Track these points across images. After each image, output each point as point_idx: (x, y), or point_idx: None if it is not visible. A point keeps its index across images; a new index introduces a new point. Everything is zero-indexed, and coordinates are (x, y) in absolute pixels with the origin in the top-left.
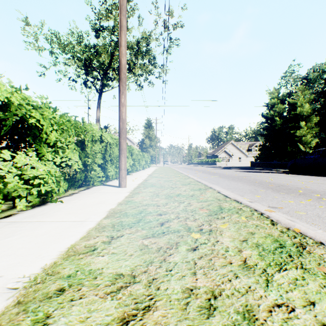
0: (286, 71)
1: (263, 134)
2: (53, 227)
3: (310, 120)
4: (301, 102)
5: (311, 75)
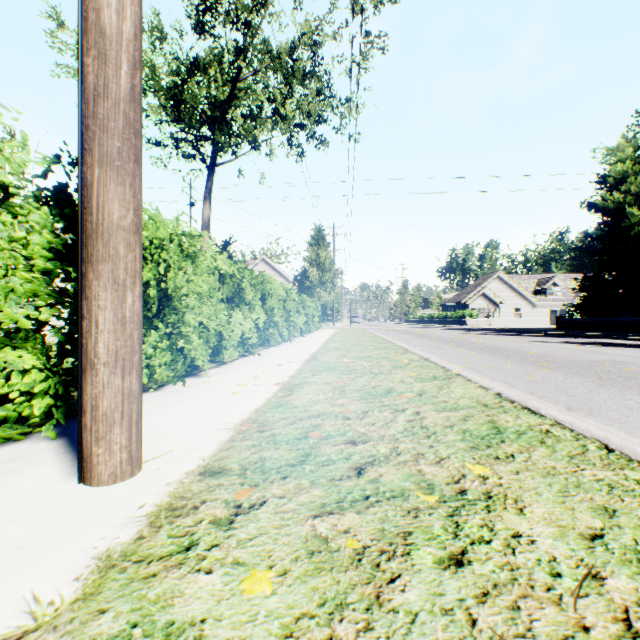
0: None
1: (592, 251)
2: None
3: None
4: None
5: None
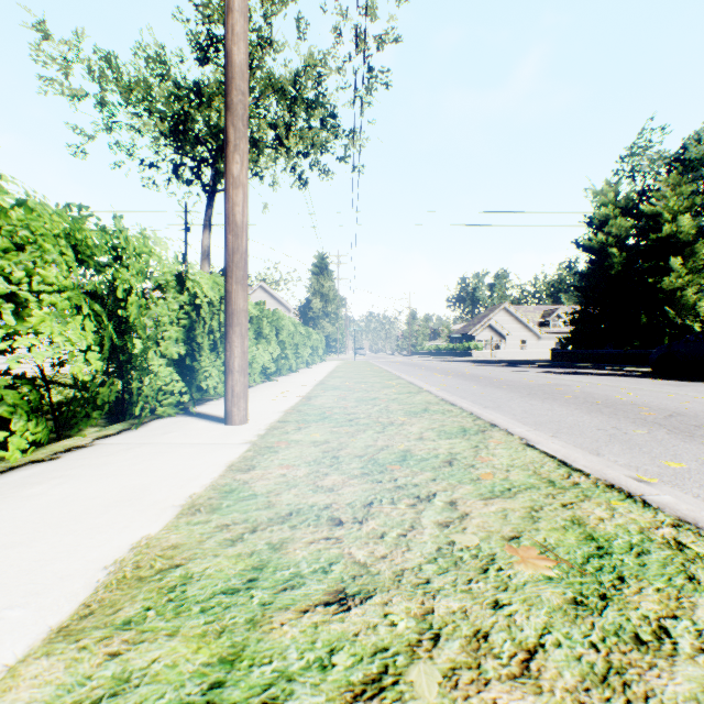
0: (633, 143)
1: (580, 287)
2: None
3: (693, 254)
4: (672, 212)
5: (693, 150)
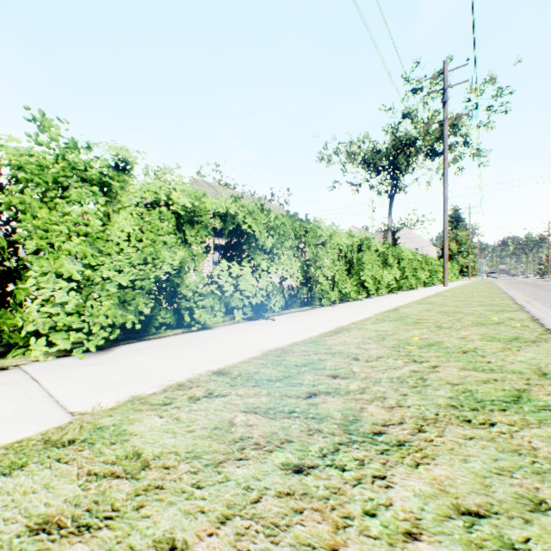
0: None
1: None
2: (436, 289)
3: None
4: None
5: None
